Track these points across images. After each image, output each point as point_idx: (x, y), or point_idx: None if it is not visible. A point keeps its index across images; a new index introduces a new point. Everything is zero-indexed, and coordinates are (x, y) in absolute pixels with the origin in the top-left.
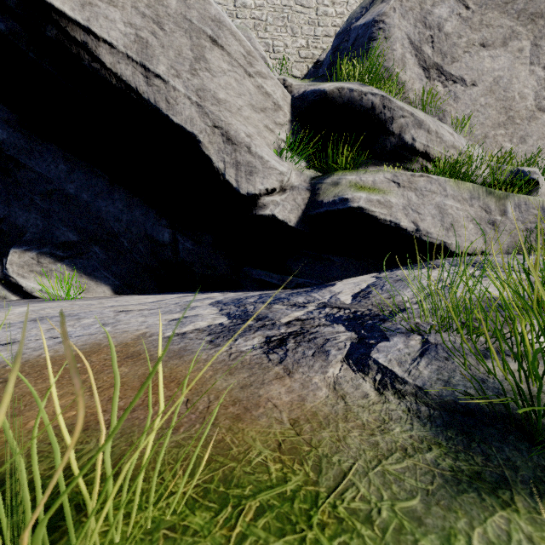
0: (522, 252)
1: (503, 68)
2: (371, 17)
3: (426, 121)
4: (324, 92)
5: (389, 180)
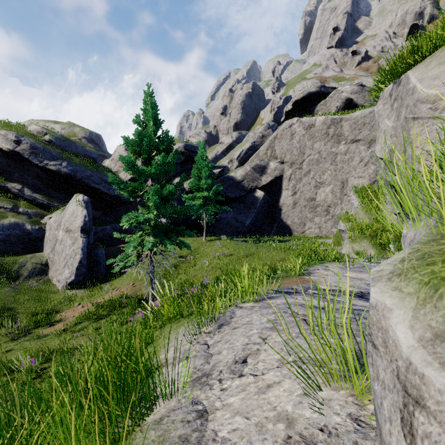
0: None
1: None
2: None
3: None
4: None
5: None
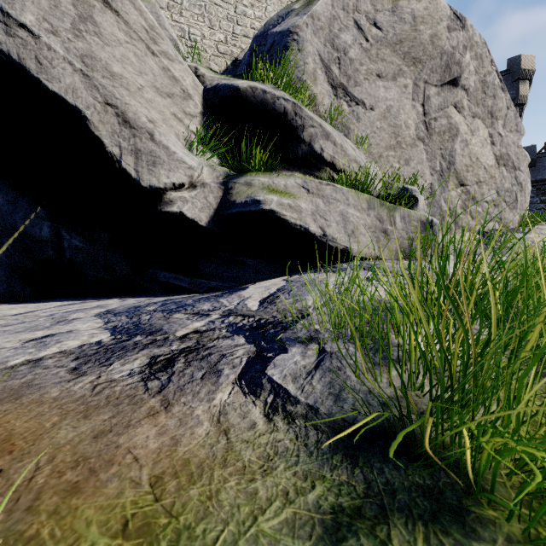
0: (406, 258)
1: (393, 99)
2: (286, 27)
3: (332, 134)
4: (238, 88)
5: (300, 185)
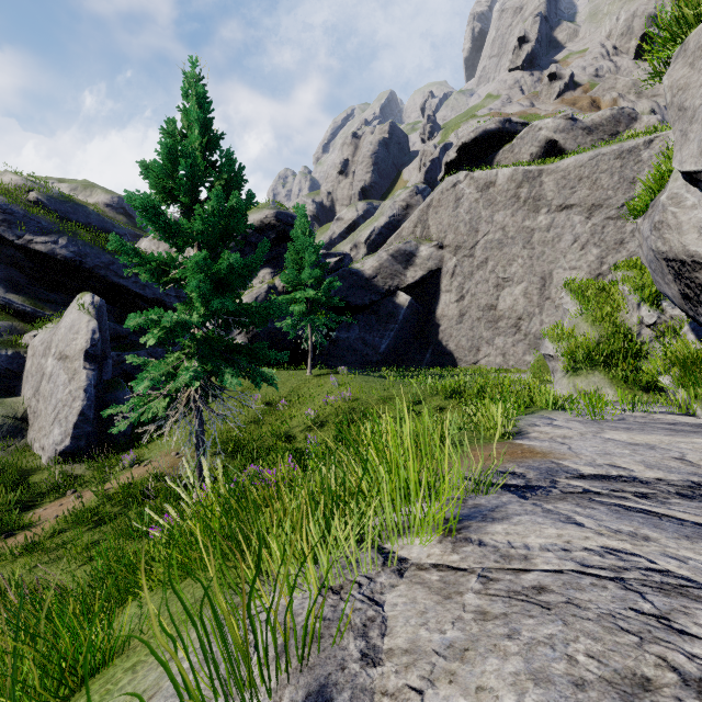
0: None
1: None
2: None
3: None
4: None
5: None
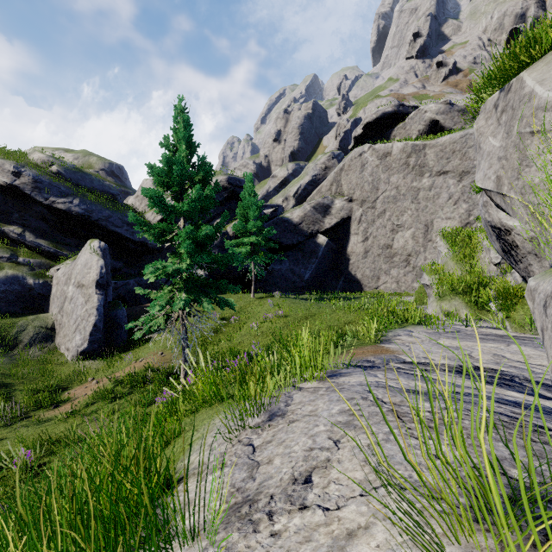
0: None
1: None
2: None
3: None
4: None
5: None
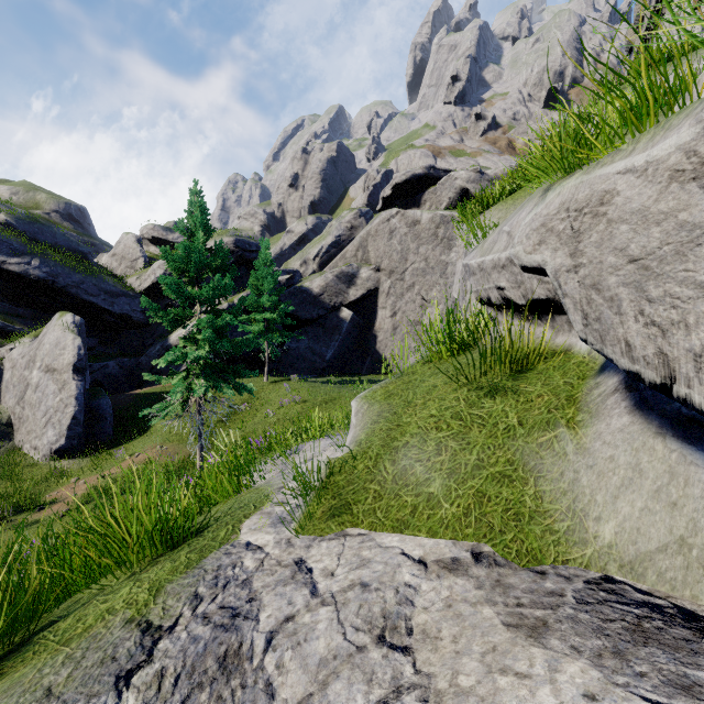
0: None
1: None
2: None
3: (470, 264)
4: None
5: None
